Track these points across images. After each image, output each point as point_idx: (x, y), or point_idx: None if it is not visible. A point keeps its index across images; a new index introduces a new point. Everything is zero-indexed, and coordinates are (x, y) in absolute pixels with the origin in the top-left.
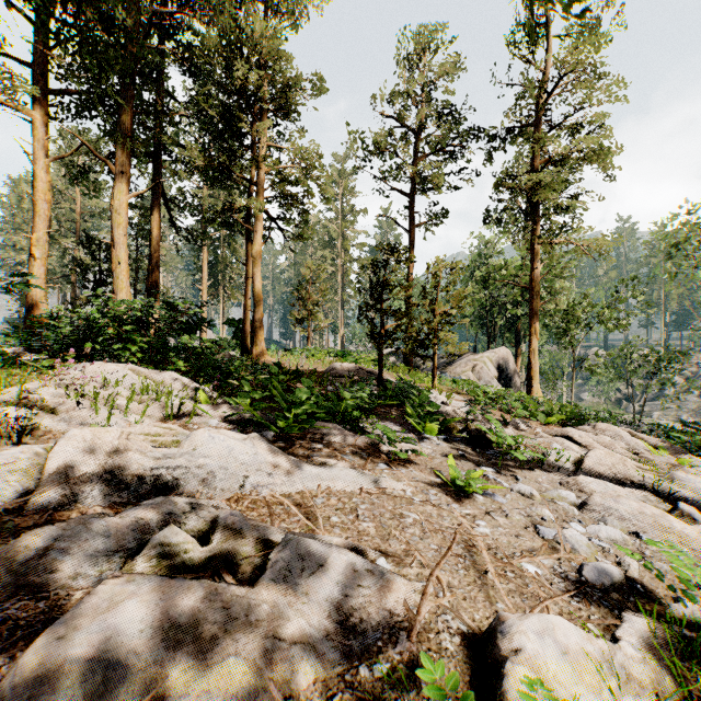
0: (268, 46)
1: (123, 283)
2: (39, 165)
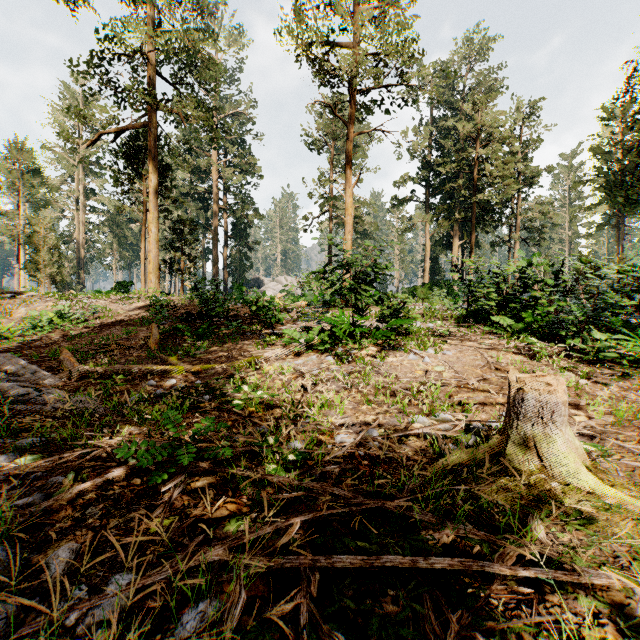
0: (525, 172)
1: (456, 278)
2: (427, 238)
